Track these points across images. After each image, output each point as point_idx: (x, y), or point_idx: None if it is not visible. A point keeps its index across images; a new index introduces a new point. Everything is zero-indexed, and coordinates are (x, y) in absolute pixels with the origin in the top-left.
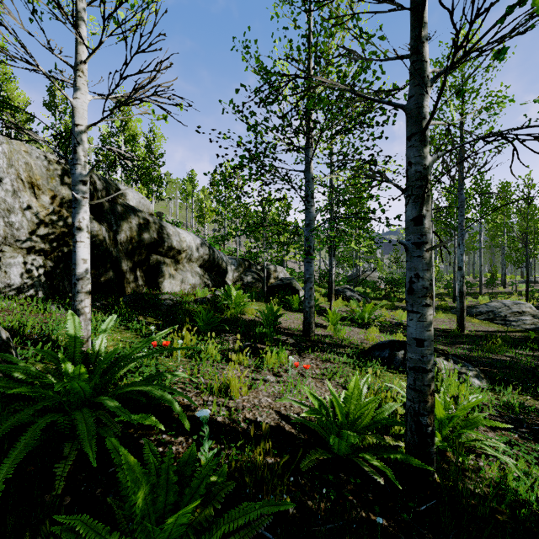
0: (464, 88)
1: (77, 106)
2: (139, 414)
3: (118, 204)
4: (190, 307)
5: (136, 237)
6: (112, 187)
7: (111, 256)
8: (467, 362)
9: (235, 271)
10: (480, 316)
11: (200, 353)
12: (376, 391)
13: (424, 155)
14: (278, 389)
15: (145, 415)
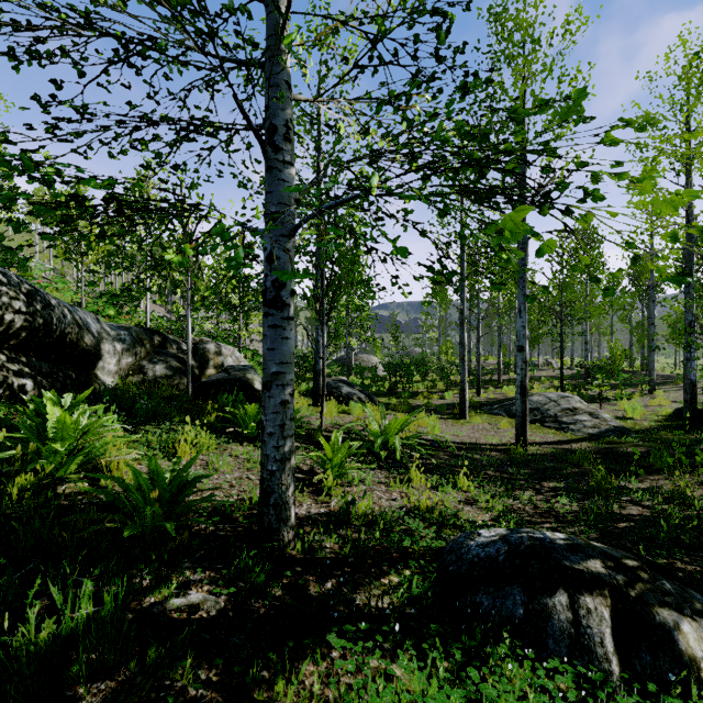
0: (535, 56)
1: None
2: None
3: None
4: None
5: None
6: None
7: None
8: (677, 580)
9: (125, 354)
10: None
11: None
12: None
13: None
14: None
15: None
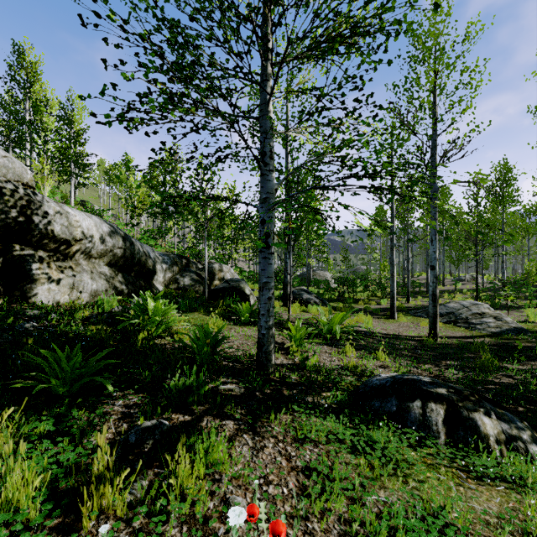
0: (441, 58)
1: None
2: None
3: None
4: (71, 332)
5: None
6: None
7: None
8: (502, 408)
9: (168, 271)
10: (441, 318)
11: None
12: None
13: None
14: None
15: None
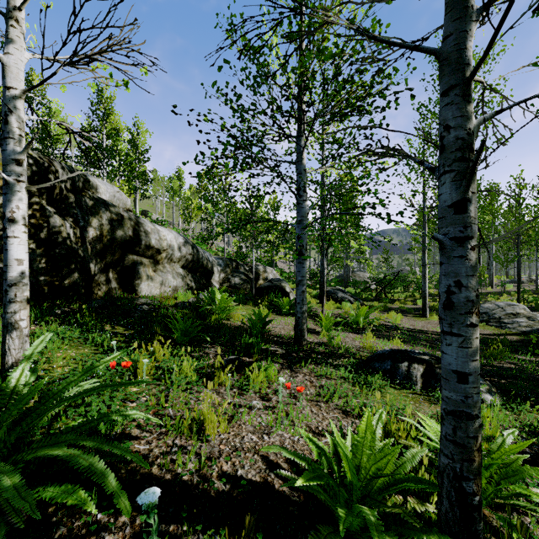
0: None
1: (8, 64)
2: (62, 486)
3: (86, 197)
4: (169, 313)
5: (108, 235)
6: (79, 178)
7: (77, 256)
8: None
9: (222, 272)
10: None
11: (171, 372)
12: (386, 421)
13: (468, 115)
14: (266, 419)
15: (70, 488)
